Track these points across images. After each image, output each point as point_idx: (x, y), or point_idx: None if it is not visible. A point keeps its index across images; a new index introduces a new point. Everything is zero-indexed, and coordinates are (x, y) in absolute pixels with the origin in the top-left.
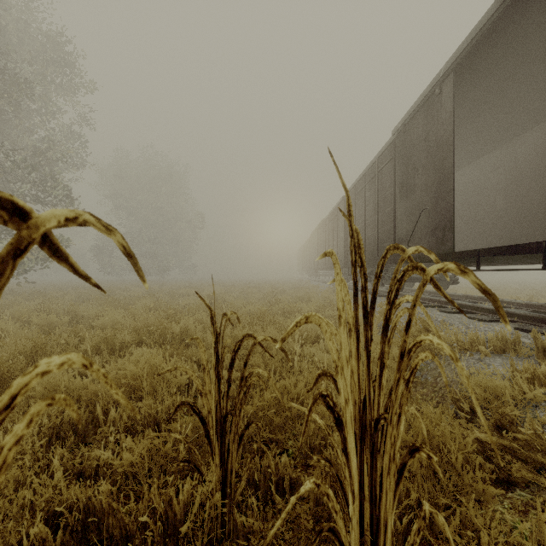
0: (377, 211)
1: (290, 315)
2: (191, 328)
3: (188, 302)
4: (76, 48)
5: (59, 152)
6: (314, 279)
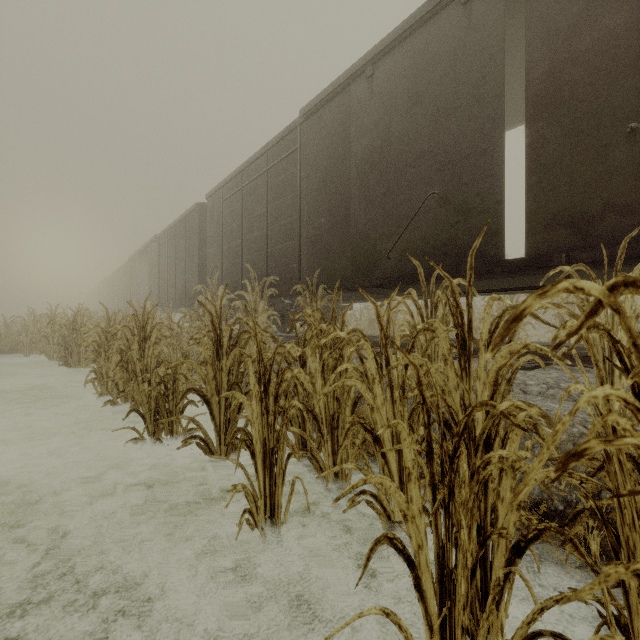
0: (127, 287)
1: None
2: None
3: None
4: None
5: None
6: None
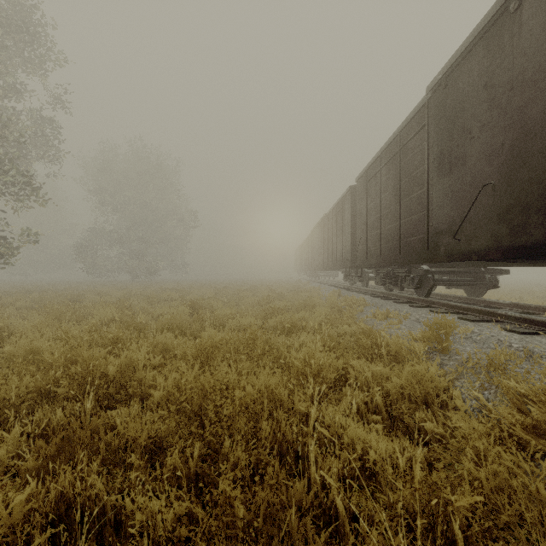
0: (399, 197)
1: (292, 333)
2: (139, 363)
3: (164, 310)
4: (43, 15)
5: (16, 131)
6: (313, 280)
